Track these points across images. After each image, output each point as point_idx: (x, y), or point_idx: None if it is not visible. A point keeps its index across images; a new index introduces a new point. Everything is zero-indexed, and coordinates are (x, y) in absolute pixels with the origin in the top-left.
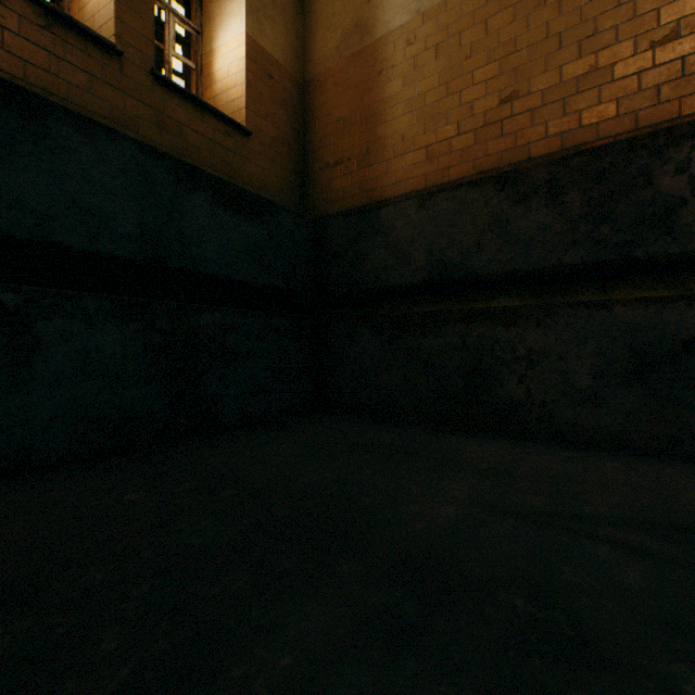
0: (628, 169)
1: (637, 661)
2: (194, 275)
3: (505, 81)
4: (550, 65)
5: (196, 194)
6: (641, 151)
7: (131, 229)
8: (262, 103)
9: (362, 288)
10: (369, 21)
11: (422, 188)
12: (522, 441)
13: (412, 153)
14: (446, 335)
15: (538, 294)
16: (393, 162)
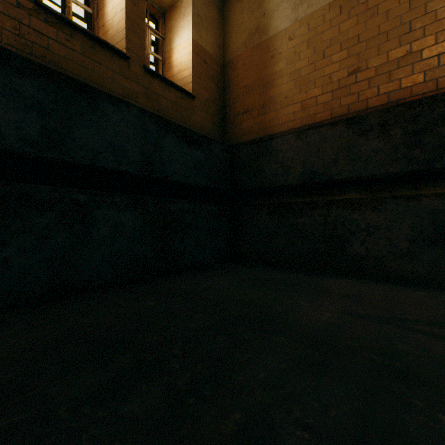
0: (431, 115)
1: (441, 383)
2: (168, 182)
3: (351, 61)
4: (380, 51)
5: (168, 136)
6: (440, 103)
7: (137, 157)
8: (200, 78)
9: (260, 187)
10: (265, 26)
11: (299, 126)
12: (364, 280)
13: (292, 106)
14: (314, 215)
15: (372, 191)
16: (280, 111)
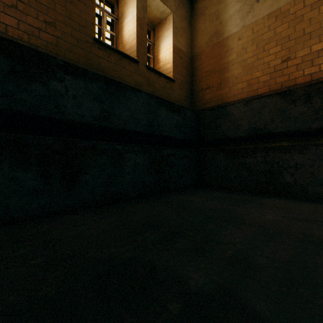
0: None
1: None
2: (161, 136)
3: (284, 53)
4: (305, 46)
5: (161, 108)
6: None
7: (145, 122)
8: (178, 68)
9: (218, 138)
10: (221, 31)
11: (245, 97)
12: (293, 199)
13: (240, 83)
14: (257, 157)
15: (299, 140)
16: (232, 87)
